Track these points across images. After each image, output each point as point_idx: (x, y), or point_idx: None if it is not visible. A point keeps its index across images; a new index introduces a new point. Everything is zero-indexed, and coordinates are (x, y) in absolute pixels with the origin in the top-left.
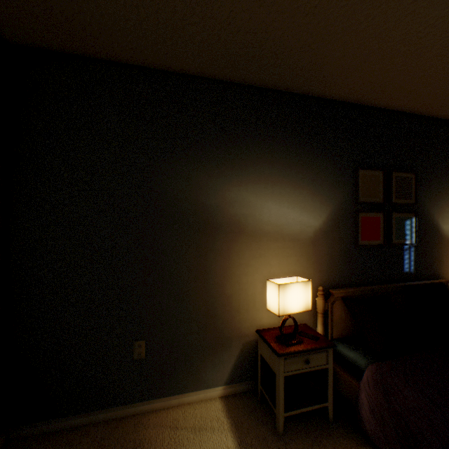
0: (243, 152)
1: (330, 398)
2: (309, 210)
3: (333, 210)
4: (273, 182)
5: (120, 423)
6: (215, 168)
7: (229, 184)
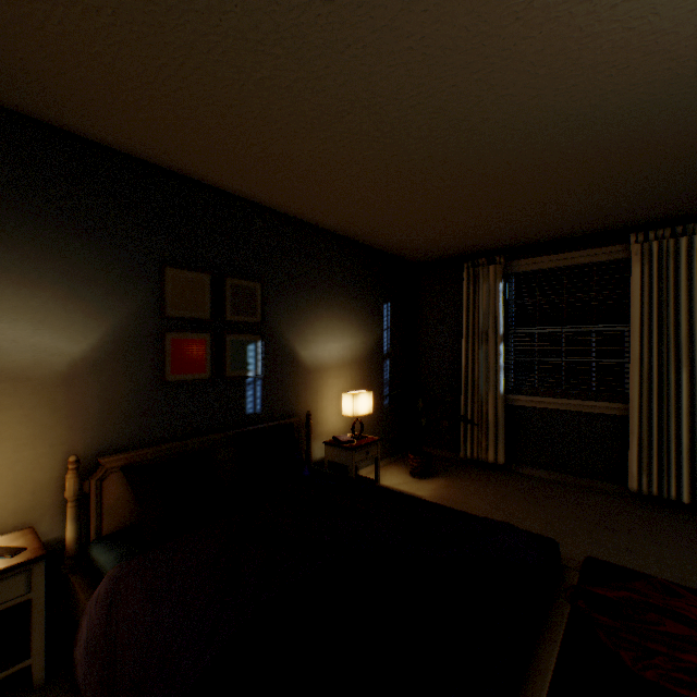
0: None
1: (40, 648)
2: (59, 325)
3: (116, 328)
4: None
5: None
6: None
7: None
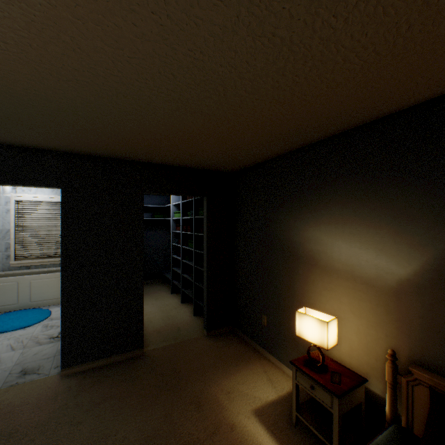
0: (316, 198)
1: None
2: (390, 253)
3: (435, 258)
4: (344, 221)
5: (255, 352)
6: (298, 214)
7: (307, 225)
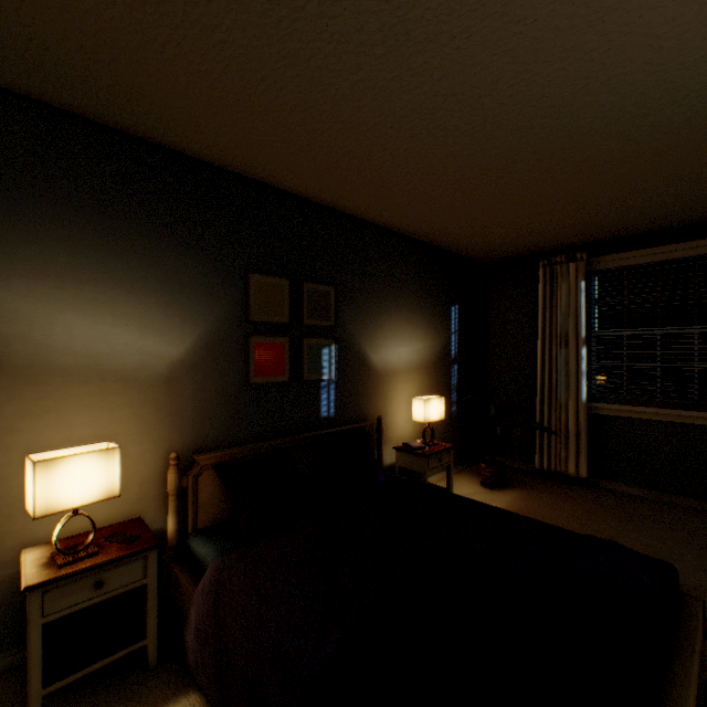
0: None
1: (154, 631)
2: (161, 330)
3: (208, 332)
4: (81, 278)
5: None
6: None
7: None
